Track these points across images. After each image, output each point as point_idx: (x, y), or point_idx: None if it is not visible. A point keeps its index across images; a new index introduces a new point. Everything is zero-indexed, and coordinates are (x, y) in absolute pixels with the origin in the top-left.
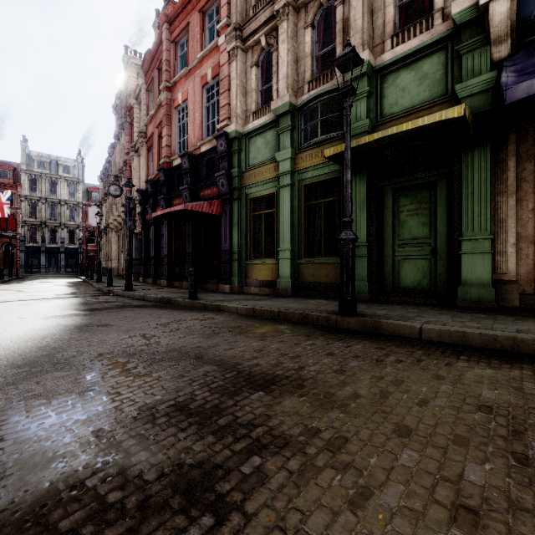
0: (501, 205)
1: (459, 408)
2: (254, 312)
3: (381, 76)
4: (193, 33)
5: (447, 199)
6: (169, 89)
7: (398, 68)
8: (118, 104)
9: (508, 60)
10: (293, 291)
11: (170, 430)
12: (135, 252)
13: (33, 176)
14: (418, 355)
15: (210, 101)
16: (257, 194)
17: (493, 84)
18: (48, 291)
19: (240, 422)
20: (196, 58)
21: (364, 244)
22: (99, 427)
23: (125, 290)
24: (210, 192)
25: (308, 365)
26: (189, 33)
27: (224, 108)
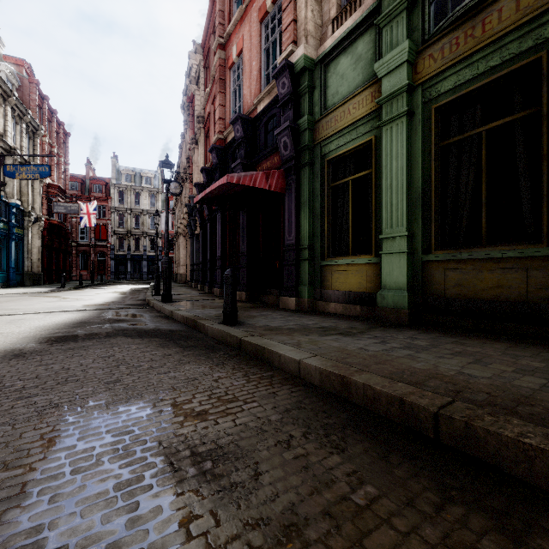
0: None
1: None
2: (344, 387)
3: None
4: None
5: None
6: (223, 46)
7: None
8: (185, 102)
9: None
10: (413, 314)
11: None
12: (196, 256)
13: (121, 189)
14: None
15: (270, 38)
16: (339, 151)
17: None
18: (89, 299)
19: None
20: None
21: None
22: None
23: (162, 301)
24: (269, 165)
25: None
26: None
27: (287, 29)
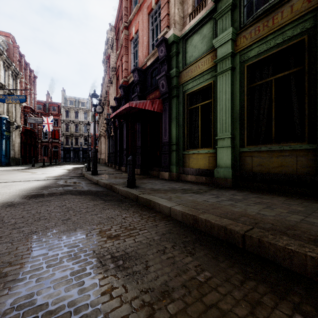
0: None
1: None
2: (195, 221)
3: None
4: None
5: None
6: (126, 28)
7: None
8: (104, 59)
9: None
10: (234, 181)
11: None
12: (111, 148)
13: (67, 109)
14: None
15: (154, 24)
16: (193, 89)
17: None
18: (49, 173)
19: None
20: None
21: None
22: None
23: (92, 174)
24: (153, 96)
25: None
26: None
27: (164, 19)
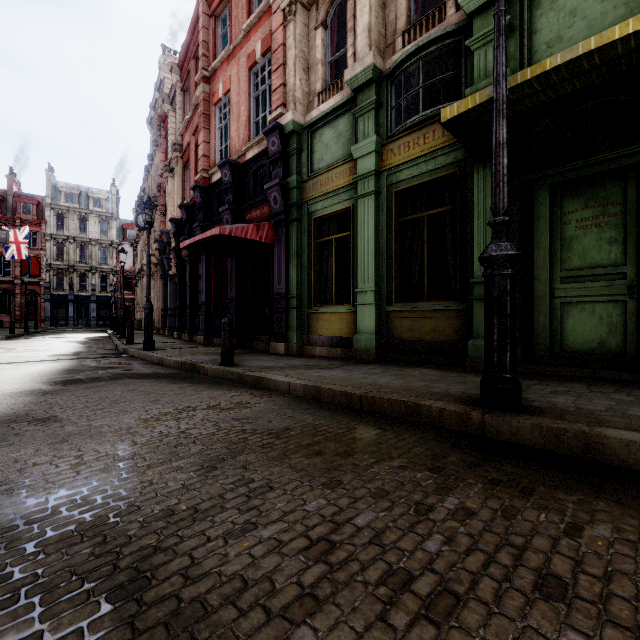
0: None
1: None
2: (317, 393)
3: None
4: None
5: None
6: (207, 79)
7: None
8: (152, 117)
9: None
10: (379, 353)
11: None
12: (170, 300)
13: (60, 211)
14: None
15: (259, 88)
16: (324, 211)
17: None
18: (47, 350)
19: None
20: (241, 31)
21: None
22: None
23: (144, 349)
24: (259, 214)
25: None
26: None
27: (277, 91)
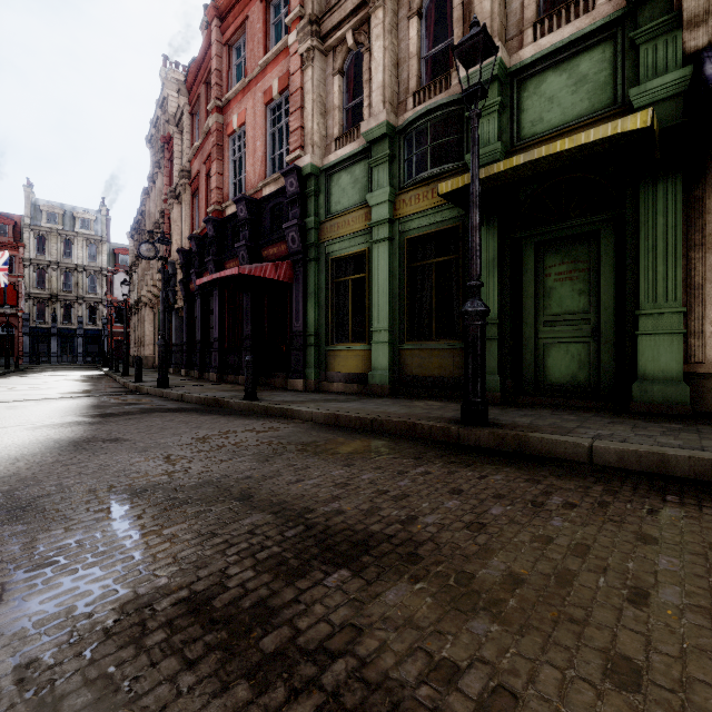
0: (697, 263)
1: (710, 611)
2: (336, 419)
3: (518, 81)
4: (253, 32)
5: (615, 256)
6: (220, 109)
7: (543, 68)
8: (153, 135)
9: (710, 50)
10: (392, 388)
11: (167, 664)
12: (176, 335)
13: (41, 233)
14: (597, 494)
15: (276, 125)
16: (341, 252)
17: (687, 85)
18: (51, 388)
19: (303, 645)
20: (258, 66)
21: (494, 322)
22: (34, 655)
23: (158, 387)
24: (276, 251)
25: (422, 513)
26: (247, 31)
27: (295, 133)
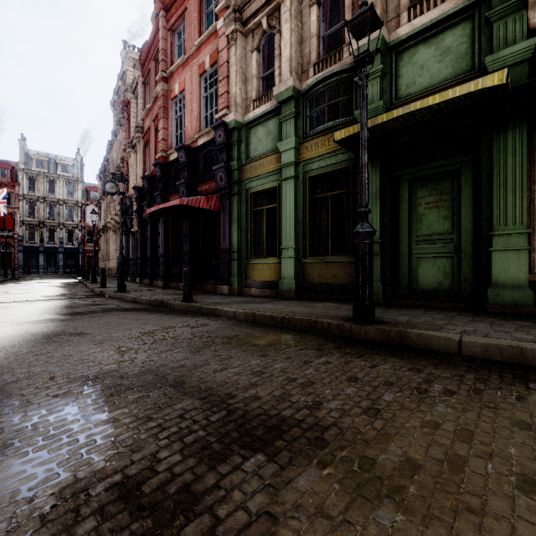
0: None
1: None
2: (254, 317)
3: (396, 53)
4: (190, 20)
5: (473, 189)
6: (165, 79)
7: (415, 43)
8: (115, 100)
9: None
10: (297, 293)
11: None
12: (132, 252)
13: (32, 175)
14: (471, 382)
15: (208, 91)
16: (257, 188)
17: (531, 53)
18: (37, 292)
19: (221, 535)
20: (194, 46)
21: (377, 241)
22: None
23: (118, 291)
24: (208, 187)
25: (325, 399)
26: (186, 19)
27: (223, 96)
